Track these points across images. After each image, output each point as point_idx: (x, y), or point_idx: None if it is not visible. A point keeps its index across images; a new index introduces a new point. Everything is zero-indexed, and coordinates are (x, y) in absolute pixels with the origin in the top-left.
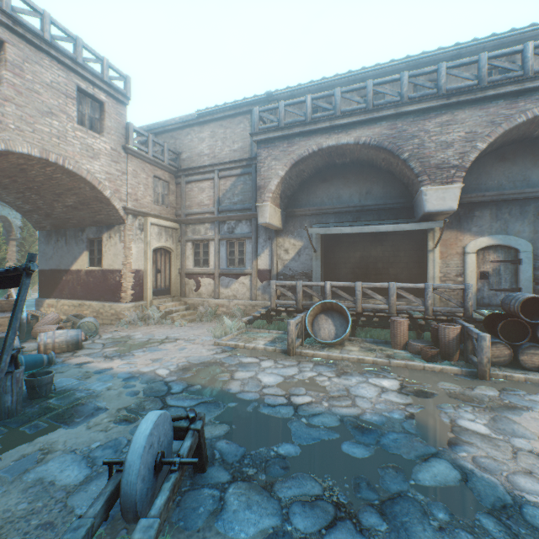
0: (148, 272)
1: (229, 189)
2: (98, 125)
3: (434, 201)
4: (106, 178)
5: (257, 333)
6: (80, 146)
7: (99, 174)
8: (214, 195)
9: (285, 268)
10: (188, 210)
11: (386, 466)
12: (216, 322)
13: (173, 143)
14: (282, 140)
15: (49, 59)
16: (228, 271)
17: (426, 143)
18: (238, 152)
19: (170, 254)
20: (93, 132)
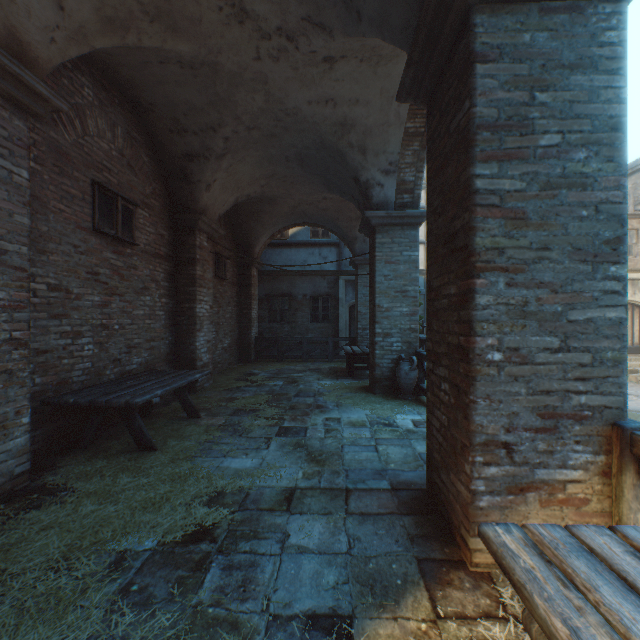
0: None
1: None
2: None
3: None
4: None
5: None
6: None
7: None
8: None
9: None
10: None
11: None
12: None
13: None
14: None
15: None
16: None
17: None
18: None
19: (639, 309)
20: None
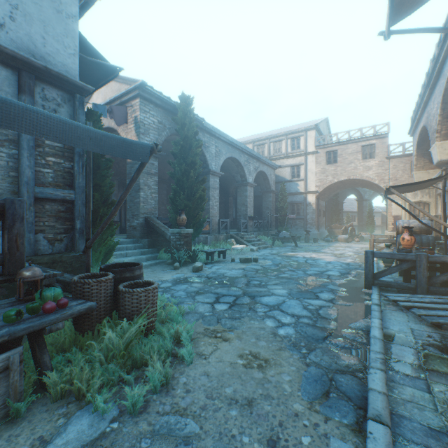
0: (401, 216)
1: None
2: (373, 154)
3: (433, 157)
4: (375, 176)
5: None
6: (362, 168)
7: (371, 176)
8: None
9: None
10: None
11: (301, 250)
12: None
13: None
14: (414, 133)
15: (350, 144)
16: None
17: (430, 117)
18: None
19: (428, 205)
20: (368, 159)
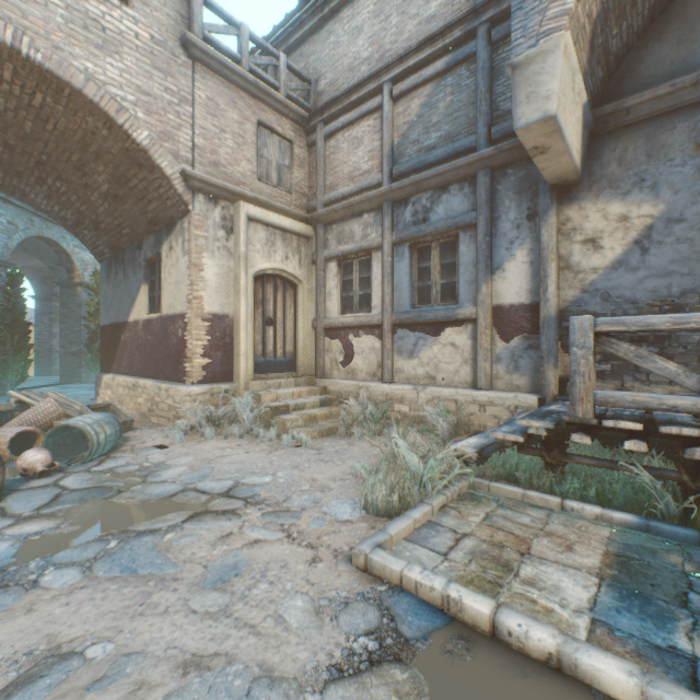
0: (241, 320)
1: (416, 119)
2: None
3: None
4: (138, 103)
5: (516, 508)
6: (65, 14)
7: (120, 90)
8: (381, 146)
9: (588, 294)
10: (328, 193)
11: None
12: (383, 441)
13: (302, 68)
14: None
15: None
16: (414, 317)
17: None
18: (439, 18)
19: (295, 290)
20: None
